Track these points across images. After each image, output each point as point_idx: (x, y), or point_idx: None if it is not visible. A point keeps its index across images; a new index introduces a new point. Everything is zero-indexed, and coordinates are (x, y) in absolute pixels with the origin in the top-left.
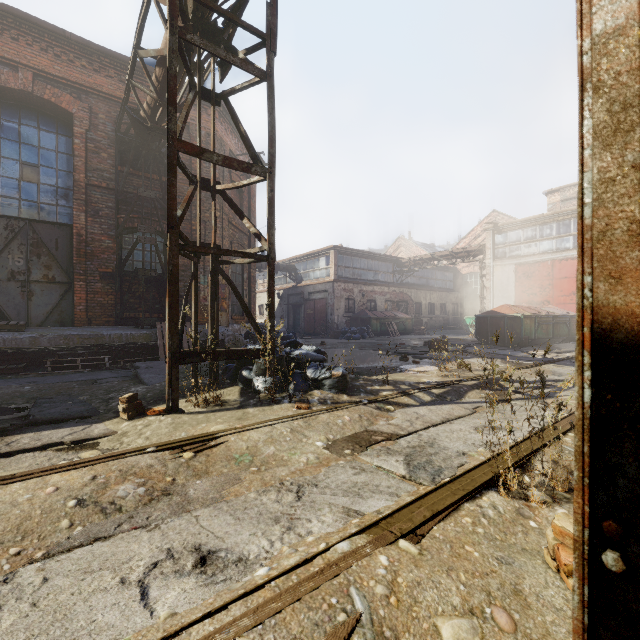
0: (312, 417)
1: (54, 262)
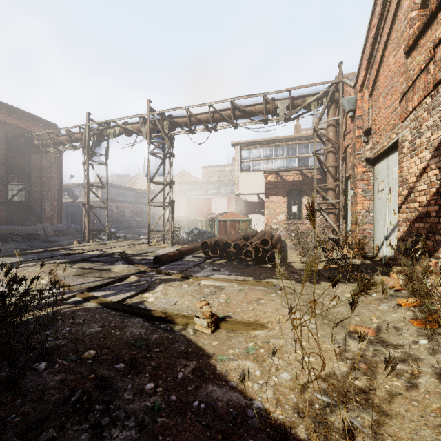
0: (121, 241)
1: None
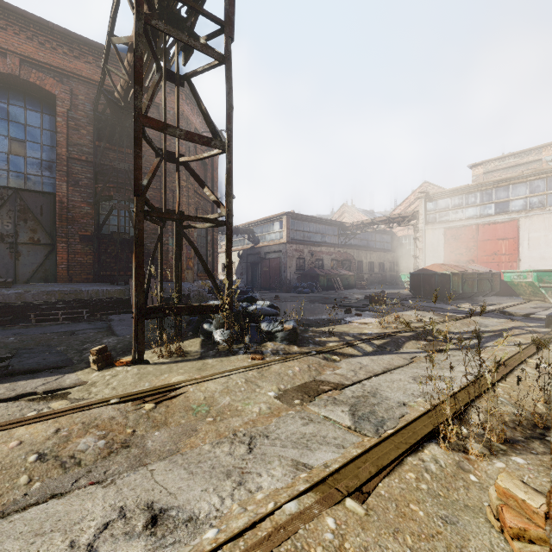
0: (265, 368)
1: (39, 226)
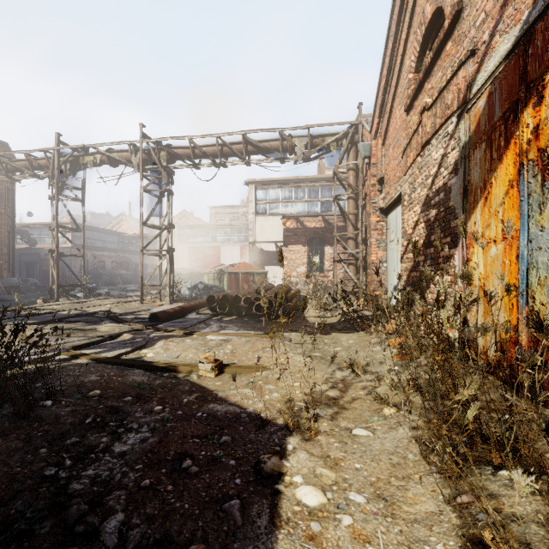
0: (104, 299)
1: None
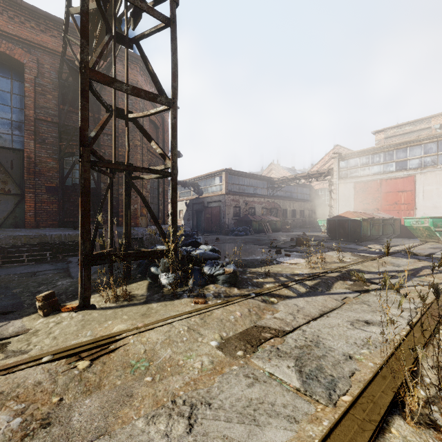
0: (207, 313)
1: (9, 178)
